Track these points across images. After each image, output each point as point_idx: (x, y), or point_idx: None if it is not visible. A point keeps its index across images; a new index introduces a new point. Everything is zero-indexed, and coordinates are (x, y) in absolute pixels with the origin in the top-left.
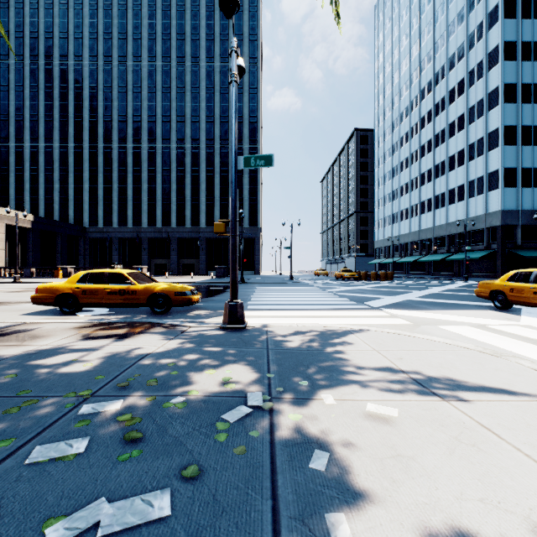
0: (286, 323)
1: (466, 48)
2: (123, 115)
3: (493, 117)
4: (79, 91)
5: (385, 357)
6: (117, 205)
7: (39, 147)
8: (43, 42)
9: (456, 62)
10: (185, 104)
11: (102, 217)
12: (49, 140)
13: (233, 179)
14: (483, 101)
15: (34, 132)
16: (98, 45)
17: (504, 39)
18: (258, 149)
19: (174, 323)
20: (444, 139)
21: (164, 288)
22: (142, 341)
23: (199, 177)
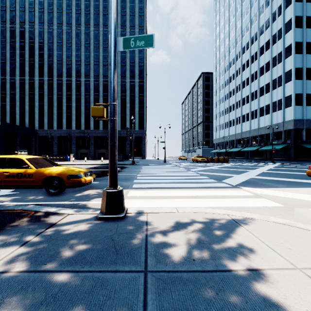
0: (166, 208)
1: (270, 21)
2: (60, 60)
3: (288, 63)
4: (32, 44)
5: None
6: (56, 115)
7: (6, 79)
8: (9, 13)
9: (265, 30)
10: (99, 54)
11: (47, 123)
12: (12, 75)
13: (112, 60)
14: (282, 53)
15: (3, 69)
16: (44, 16)
17: (295, 14)
18: (144, 82)
19: (52, 210)
20: (257, 77)
21: (58, 171)
22: None
23: (107, 99)
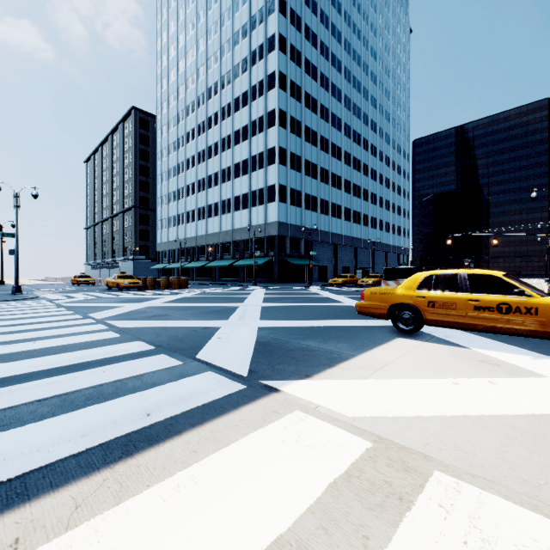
0: None
1: (249, 62)
2: None
3: (272, 136)
4: None
5: None
6: None
7: None
8: None
9: (241, 73)
10: None
11: None
12: None
13: None
14: (264, 119)
15: None
16: None
17: (279, 68)
18: None
19: None
20: (230, 145)
21: None
22: None
23: None
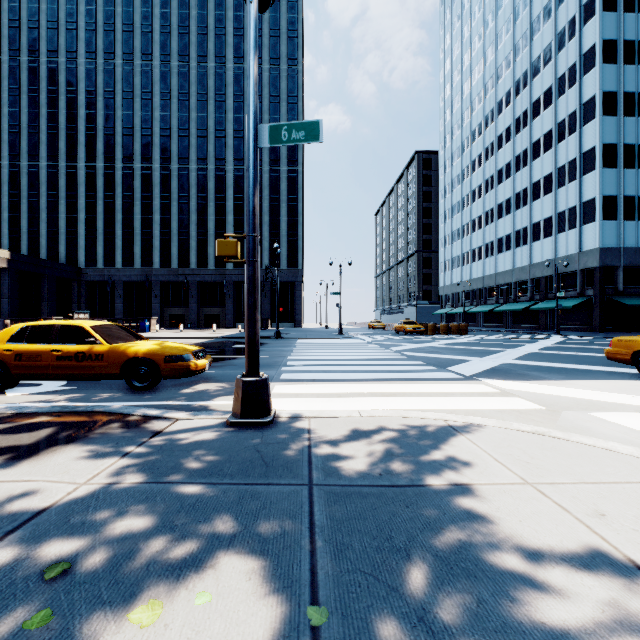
0: (341, 410)
1: (554, 49)
2: (129, 127)
3: (589, 134)
4: (72, 96)
5: (563, 507)
6: (122, 240)
7: (21, 166)
8: (26, 33)
9: (542, 67)
10: (208, 115)
11: (102, 255)
12: (33, 157)
13: (251, 163)
14: (576, 114)
15: (15, 146)
16: (97, 39)
17: (603, 36)
18: (298, 172)
19: (150, 413)
20: (526, 162)
21: (149, 349)
22: (50, 469)
23: (225, 206)
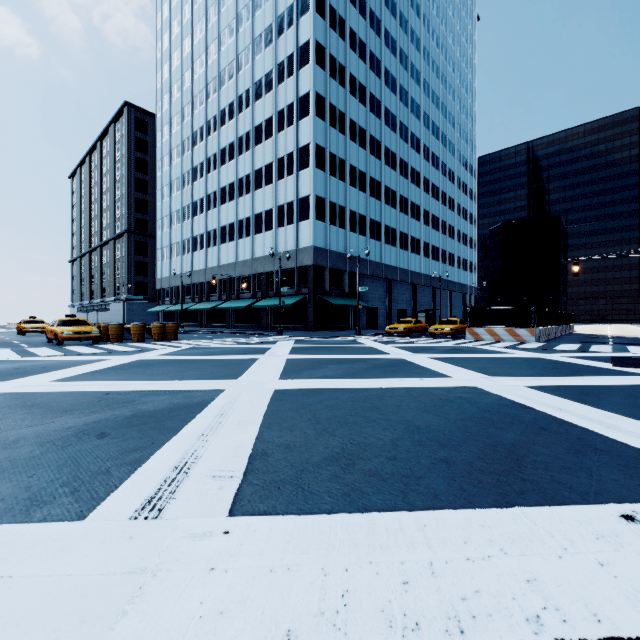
0: None
1: (275, 31)
2: None
3: (305, 129)
4: None
5: None
6: None
7: None
8: None
9: (264, 47)
10: None
11: None
12: None
13: None
14: (294, 107)
15: None
16: None
17: (316, 36)
18: None
19: None
20: (249, 146)
21: None
22: None
23: None
